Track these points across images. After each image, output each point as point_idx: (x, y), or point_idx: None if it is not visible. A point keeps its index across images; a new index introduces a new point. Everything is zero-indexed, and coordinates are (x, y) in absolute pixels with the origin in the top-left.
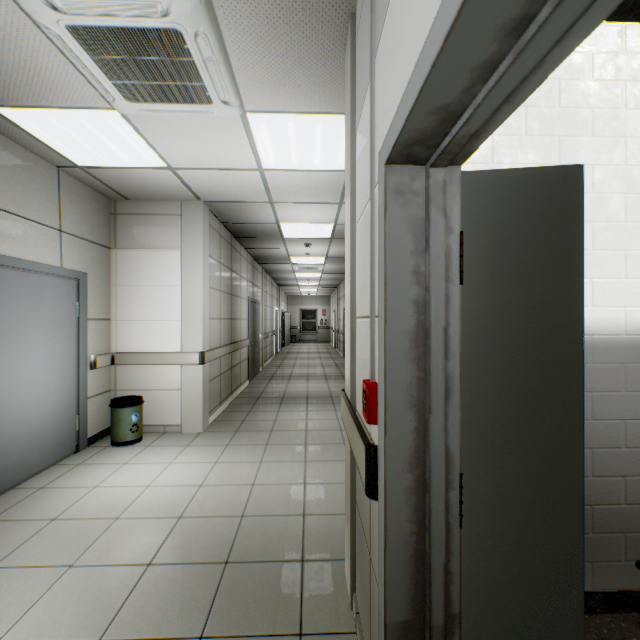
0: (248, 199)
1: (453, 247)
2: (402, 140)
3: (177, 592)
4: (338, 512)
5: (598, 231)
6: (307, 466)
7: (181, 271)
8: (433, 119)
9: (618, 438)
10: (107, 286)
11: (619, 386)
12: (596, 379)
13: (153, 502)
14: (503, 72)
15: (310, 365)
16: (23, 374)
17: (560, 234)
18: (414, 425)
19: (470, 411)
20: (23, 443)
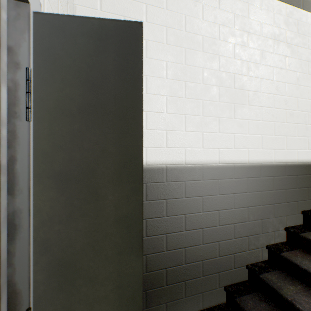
0: None
1: (21, 83)
2: None
3: None
4: None
5: (206, 105)
6: None
7: None
8: None
9: (216, 221)
10: None
11: (216, 192)
12: (205, 189)
13: None
14: None
15: None
16: None
17: (124, 80)
18: None
19: (44, 243)
20: None
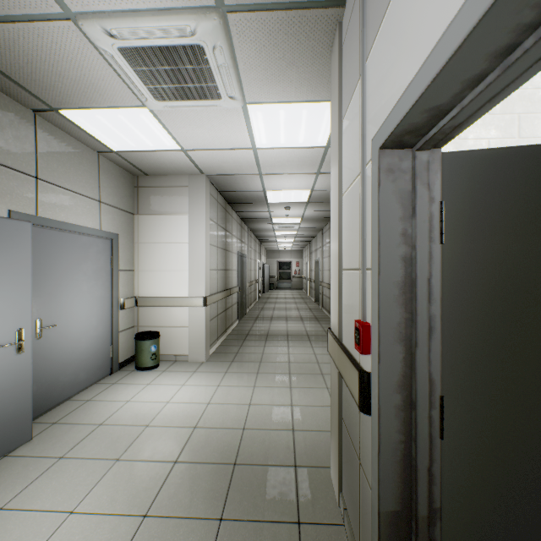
0: (242, 172)
1: (435, 213)
2: (397, 131)
3: (199, 484)
4: (321, 429)
5: None
6: (292, 391)
7: (188, 231)
8: (425, 116)
9: None
10: (132, 244)
11: None
12: None
13: (173, 415)
14: (490, 83)
15: (287, 308)
16: (75, 312)
17: (527, 201)
18: (402, 356)
19: (449, 346)
20: (75, 365)
